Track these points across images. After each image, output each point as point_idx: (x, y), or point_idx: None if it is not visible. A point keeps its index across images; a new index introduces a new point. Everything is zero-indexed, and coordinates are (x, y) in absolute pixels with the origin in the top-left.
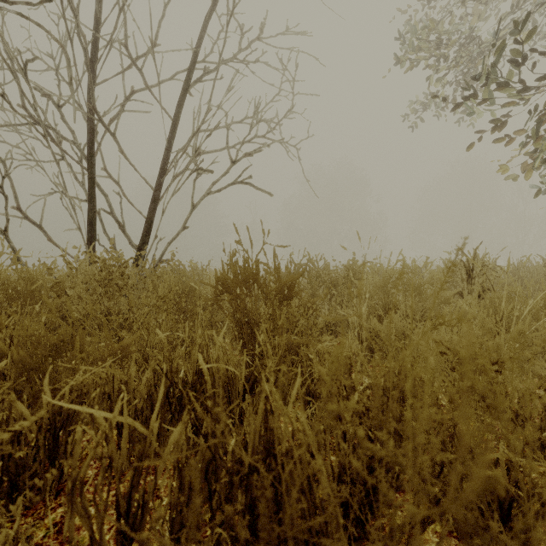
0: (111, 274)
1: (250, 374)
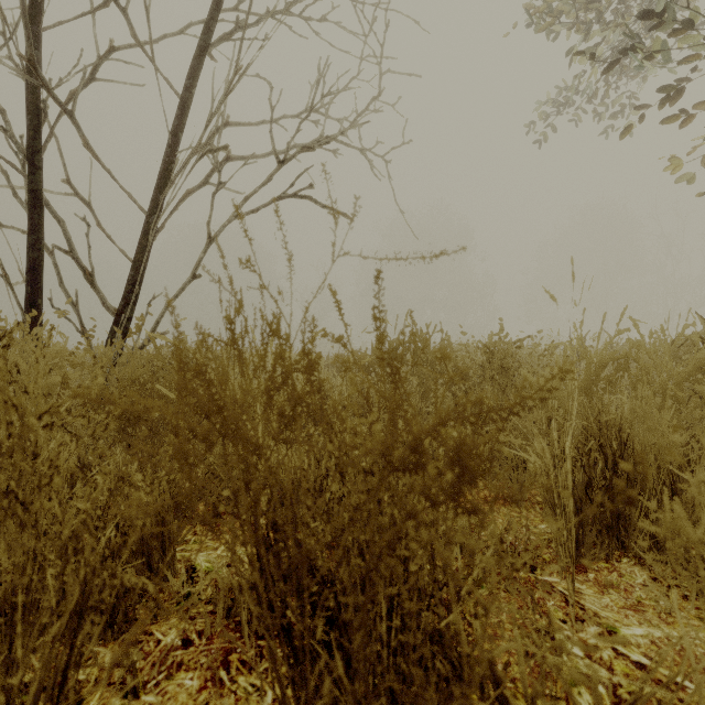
0: None
1: None
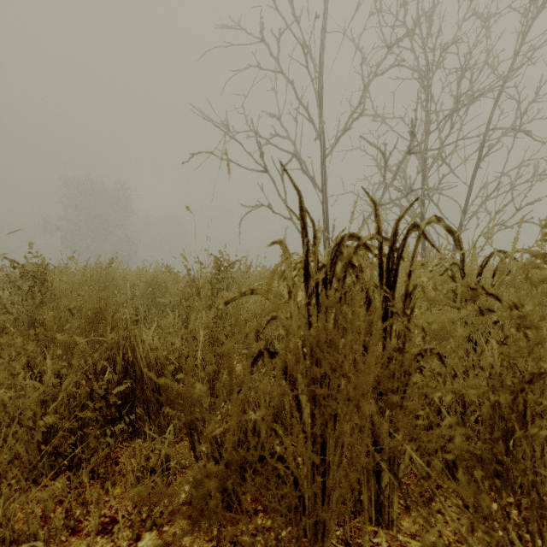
0: None
1: None
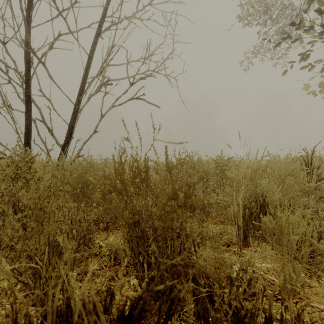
0: (20, 168)
1: (136, 300)
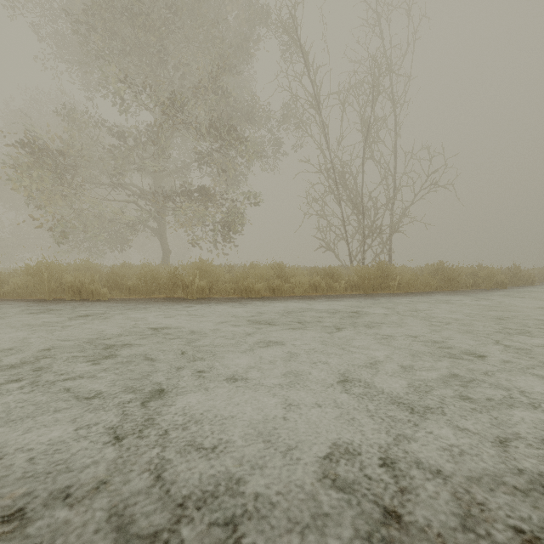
0: None
1: None
